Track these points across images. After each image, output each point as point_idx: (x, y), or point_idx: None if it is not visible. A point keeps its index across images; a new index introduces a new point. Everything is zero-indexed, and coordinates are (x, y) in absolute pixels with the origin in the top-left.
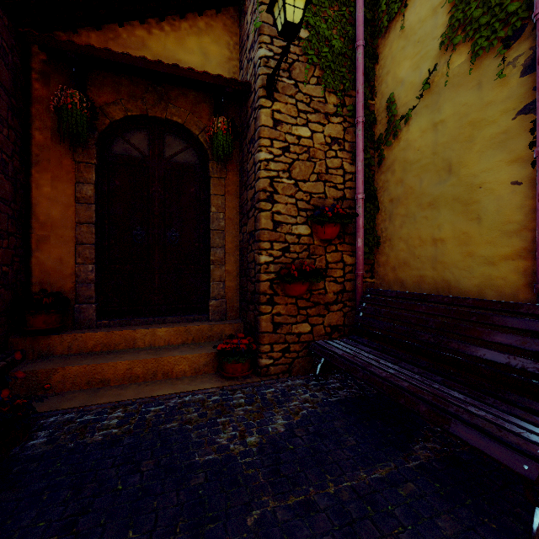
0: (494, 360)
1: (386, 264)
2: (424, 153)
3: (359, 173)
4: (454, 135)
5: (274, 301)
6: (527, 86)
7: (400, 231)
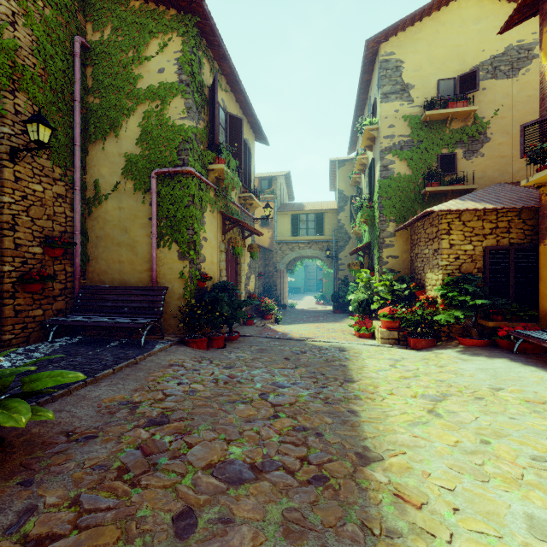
0: (139, 306)
1: (94, 272)
2: (115, 219)
3: (77, 219)
4: (128, 216)
5: (16, 296)
6: (151, 211)
7: (102, 254)
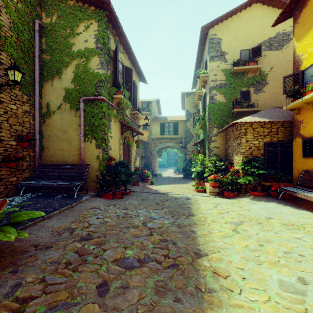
0: (73, 175)
1: (46, 156)
2: (59, 125)
3: (37, 125)
4: (66, 124)
5: (1, 169)
6: (80, 121)
7: (51, 145)
